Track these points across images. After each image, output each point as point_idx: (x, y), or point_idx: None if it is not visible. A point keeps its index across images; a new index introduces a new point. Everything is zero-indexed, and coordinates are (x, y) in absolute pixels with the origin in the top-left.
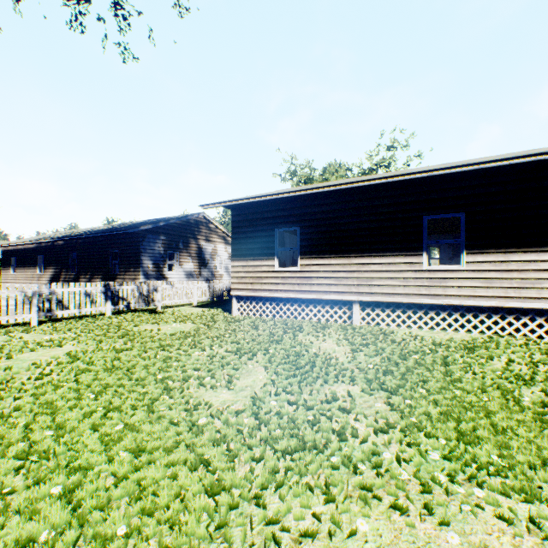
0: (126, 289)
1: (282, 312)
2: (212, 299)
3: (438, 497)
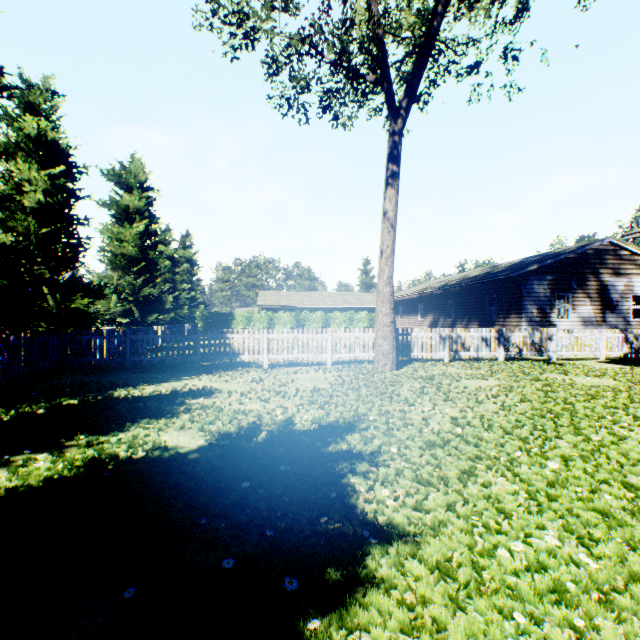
0: (516, 336)
1: None
2: (630, 355)
3: None
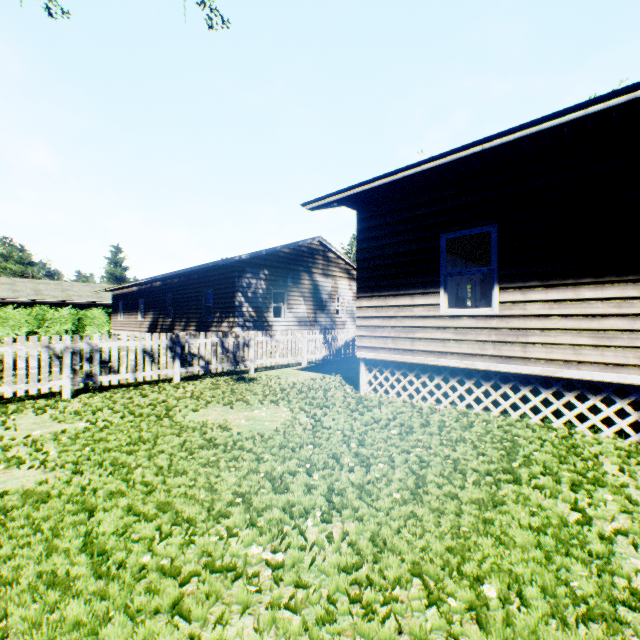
0: (203, 344)
1: (454, 397)
2: (330, 357)
3: None
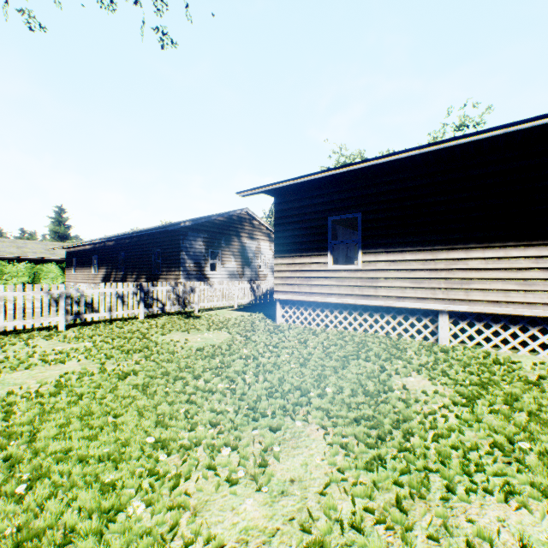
0: (160, 290)
1: (336, 322)
2: (255, 301)
3: None
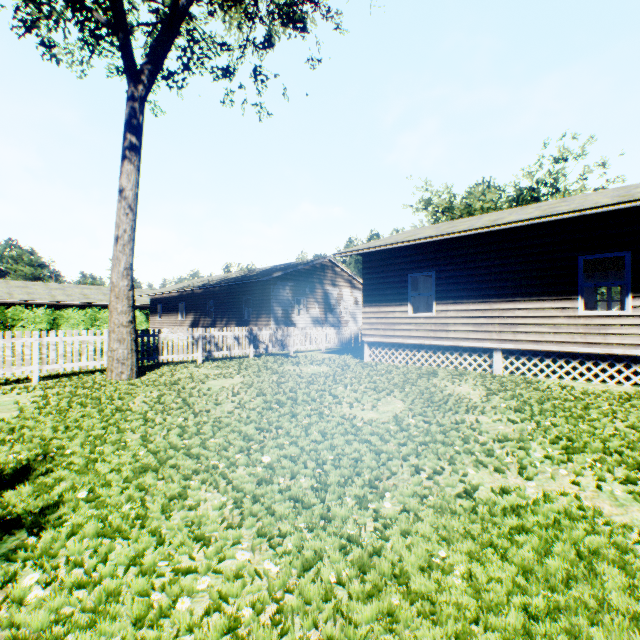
0: (265, 334)
1: (415, 359)
2: (340, 346)
3: (529, 469)
